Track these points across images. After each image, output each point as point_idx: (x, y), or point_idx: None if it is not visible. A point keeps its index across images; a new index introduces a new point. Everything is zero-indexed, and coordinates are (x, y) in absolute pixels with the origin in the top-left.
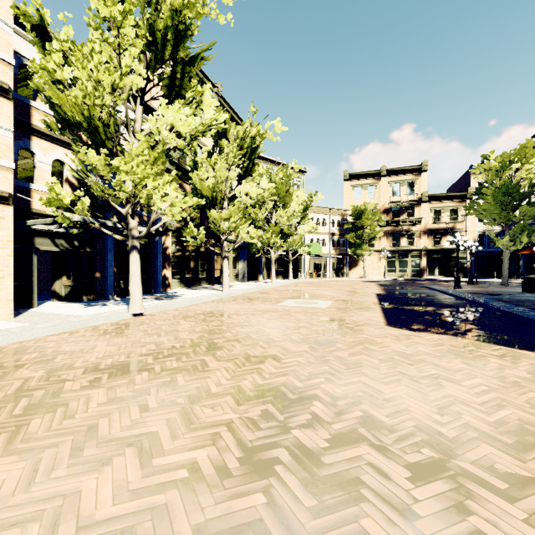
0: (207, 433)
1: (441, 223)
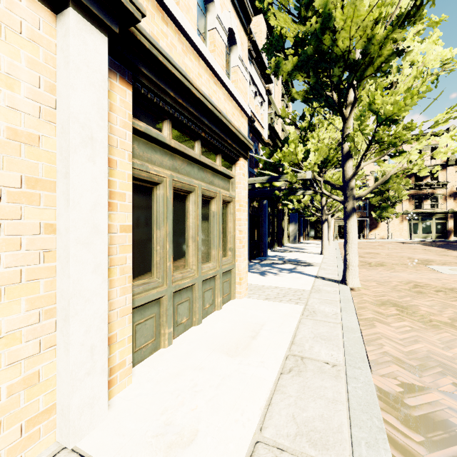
0: None
1: None
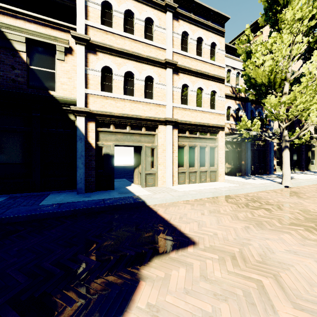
0: None
1: None
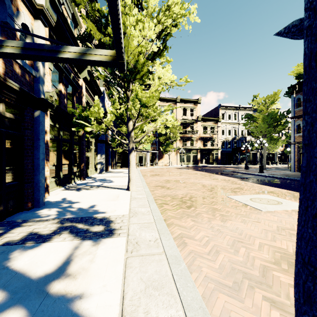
0: None
1: (207, 134)
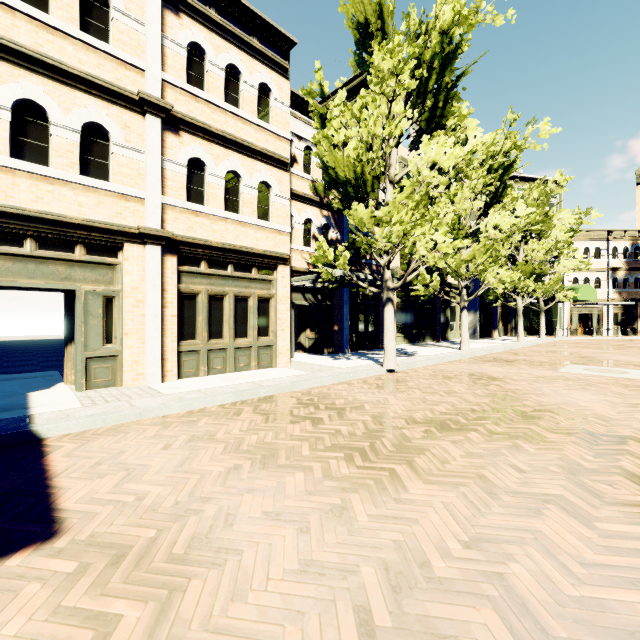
0: (635, 511)
1: None
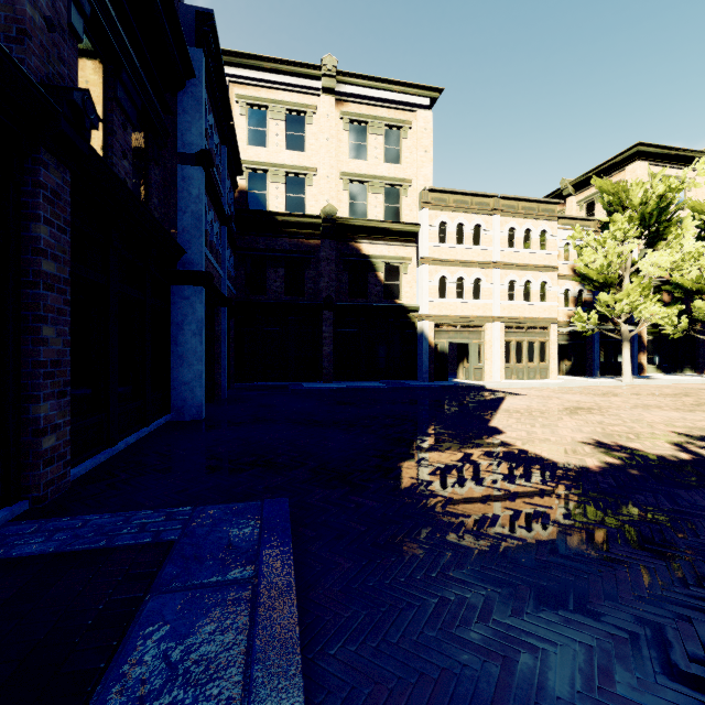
0: (679, 402)
1: None
